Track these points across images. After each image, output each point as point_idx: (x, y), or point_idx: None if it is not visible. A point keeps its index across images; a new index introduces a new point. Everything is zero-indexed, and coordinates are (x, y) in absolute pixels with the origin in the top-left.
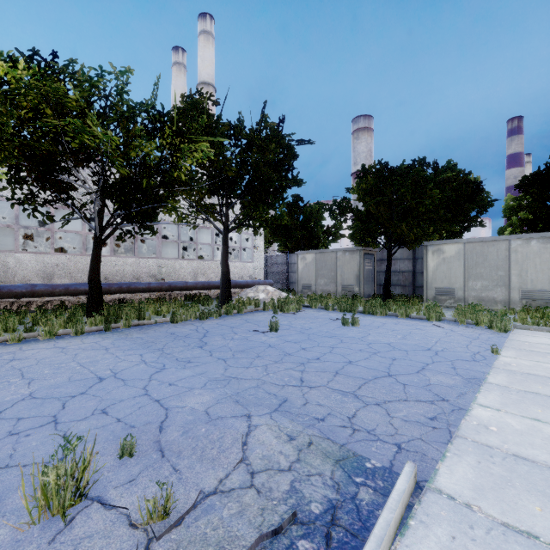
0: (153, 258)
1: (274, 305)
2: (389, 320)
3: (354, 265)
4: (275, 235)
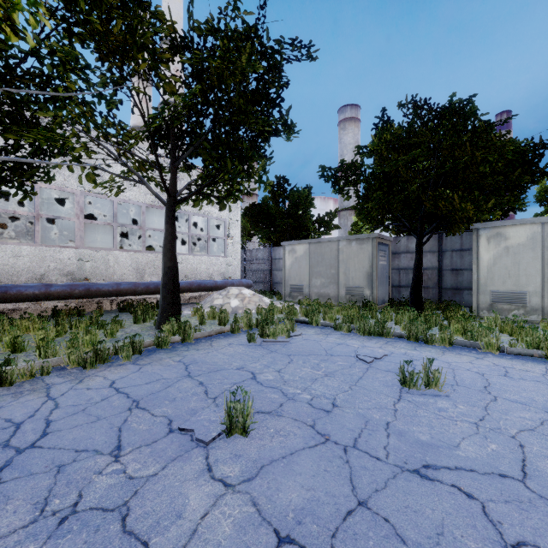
0: (69, 247)
1: (250, 322)
2: (474, 359)
3: (364, 258)
4: (255, 224)
